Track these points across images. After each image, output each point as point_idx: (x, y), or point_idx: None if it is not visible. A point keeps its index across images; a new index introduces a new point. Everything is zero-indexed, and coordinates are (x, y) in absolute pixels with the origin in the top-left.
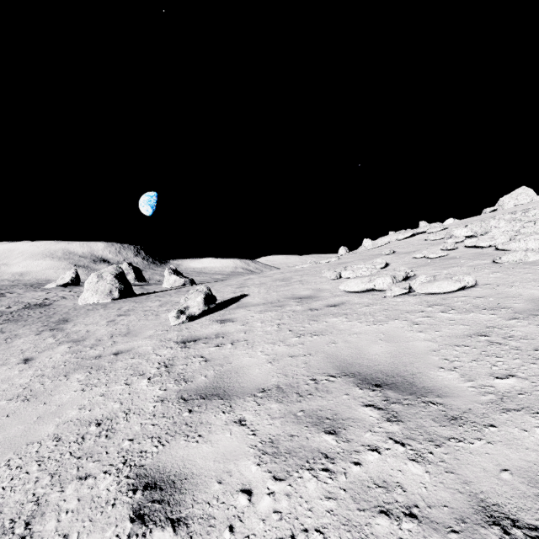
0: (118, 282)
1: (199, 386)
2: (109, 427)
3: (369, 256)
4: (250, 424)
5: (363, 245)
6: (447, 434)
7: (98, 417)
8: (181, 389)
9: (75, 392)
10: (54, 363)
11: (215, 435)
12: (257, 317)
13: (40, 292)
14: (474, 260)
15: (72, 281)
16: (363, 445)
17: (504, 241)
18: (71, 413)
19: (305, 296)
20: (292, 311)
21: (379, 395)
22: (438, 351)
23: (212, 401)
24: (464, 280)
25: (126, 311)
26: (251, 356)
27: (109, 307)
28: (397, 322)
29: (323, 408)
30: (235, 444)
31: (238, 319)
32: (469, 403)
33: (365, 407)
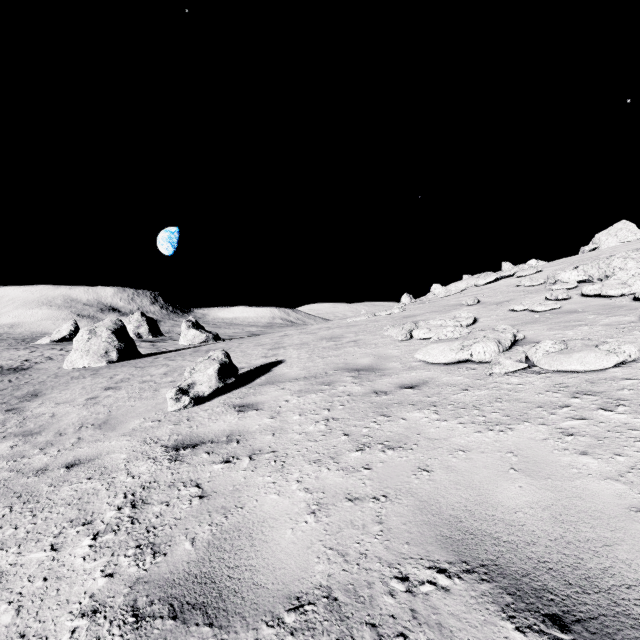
0: (116, 340)
1: (174, 570)
2: None
3: (444, 307)
4: None
5: (431, 292)
6: None
7: None
8: (140, 577)
9: None
10: None
11: None
12: (294, 402)
13: (22, 351)
14: (609, 316)
15: (70, 335)
16: None
17: None
18: None
19: (364, 368)
20: (347, 393)
21: None
22: None
23: (190, 629)
24: (623, 352)
25: (119, 381)
26: (279, 492)
27: (99, 375)
28: (530, 426)
29: None
30: None
31: (266, 405)
32: None
33: None
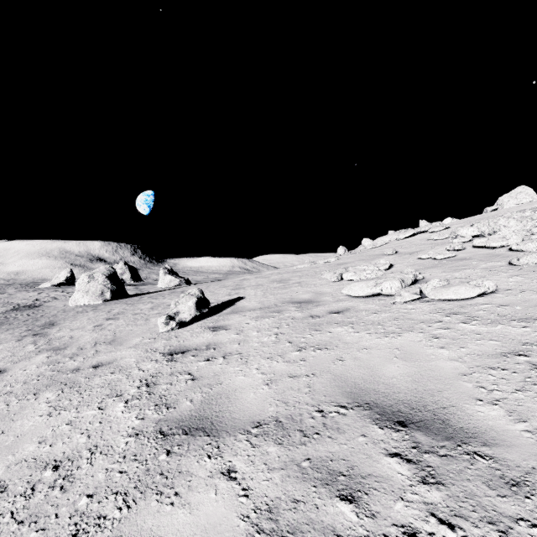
0: (110, 283)
1: (182, 414)
2: (67, 473)
3: (370, 256)
4: (241, 478)
5: (362, 245)
6: (512, 511)
7: (57, 456)
8: (161, 418)
9: (40, 417)
10: (26, 377)
11: (195, 494)
12: (253, 324)
13: (32, 292)
14: (487, 262)
15: (66, 281)
16: (395, 525)
17: (516, 241)
18: (28, 448)
19: (304, 301)
20: (291, 318)
21: (405, 438)
22: (469, 375)
23: (196, 438)
24: (484, 286)
25: (116, 314)
26: (245, 375)
27: (99, 310)
28: (413, 334)
29: (335, 457)
30: (221, 511)
31: (232, 327)
32: (530, 458)
33: (389, 457)
